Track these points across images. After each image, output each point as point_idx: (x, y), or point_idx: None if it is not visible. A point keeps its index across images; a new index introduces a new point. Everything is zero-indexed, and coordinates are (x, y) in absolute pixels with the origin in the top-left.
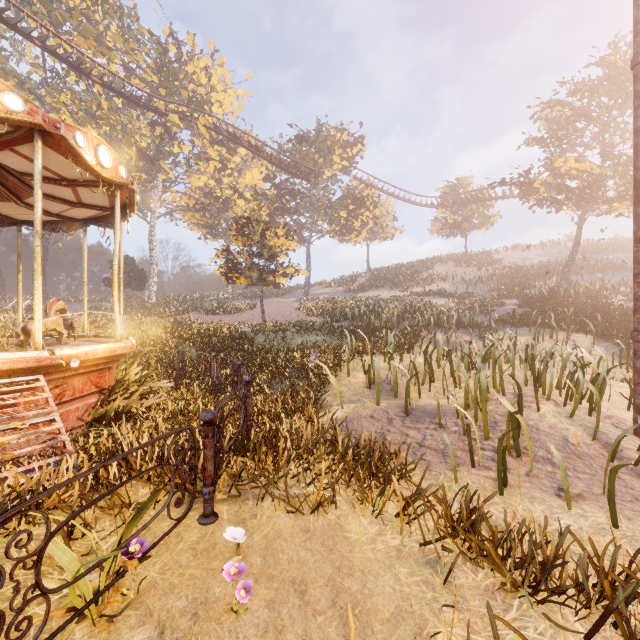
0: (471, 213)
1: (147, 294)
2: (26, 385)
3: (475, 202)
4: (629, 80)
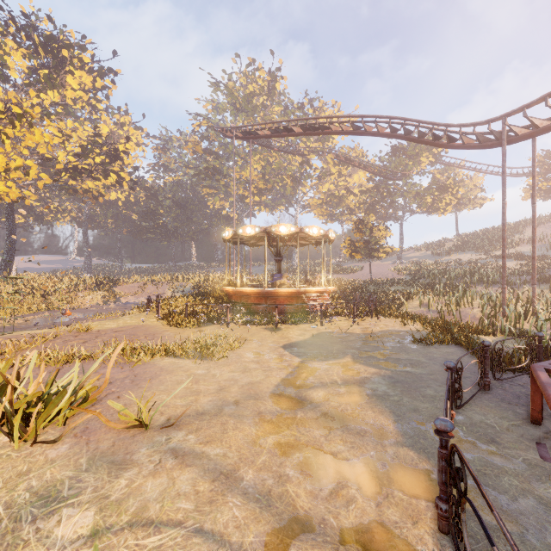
0: None
1: (293, 261)
2: (325, 295)
3: None
4: None
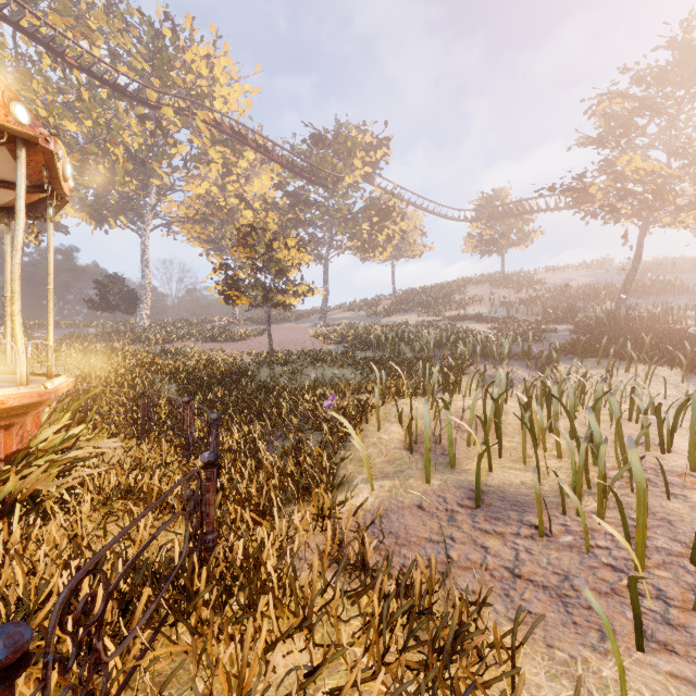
0: (509, 228)
1: (138, 318)
2: None
3: (514, 215)
4: None
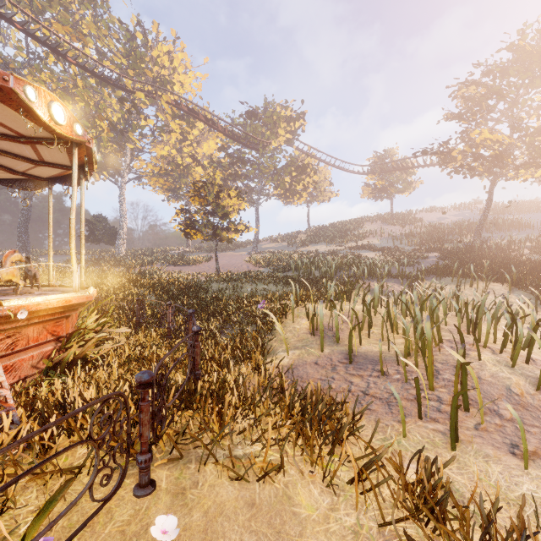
0: (396, 179)
1: (117, 248)
2: None
3: (400, 170)
4: (535, 62)
